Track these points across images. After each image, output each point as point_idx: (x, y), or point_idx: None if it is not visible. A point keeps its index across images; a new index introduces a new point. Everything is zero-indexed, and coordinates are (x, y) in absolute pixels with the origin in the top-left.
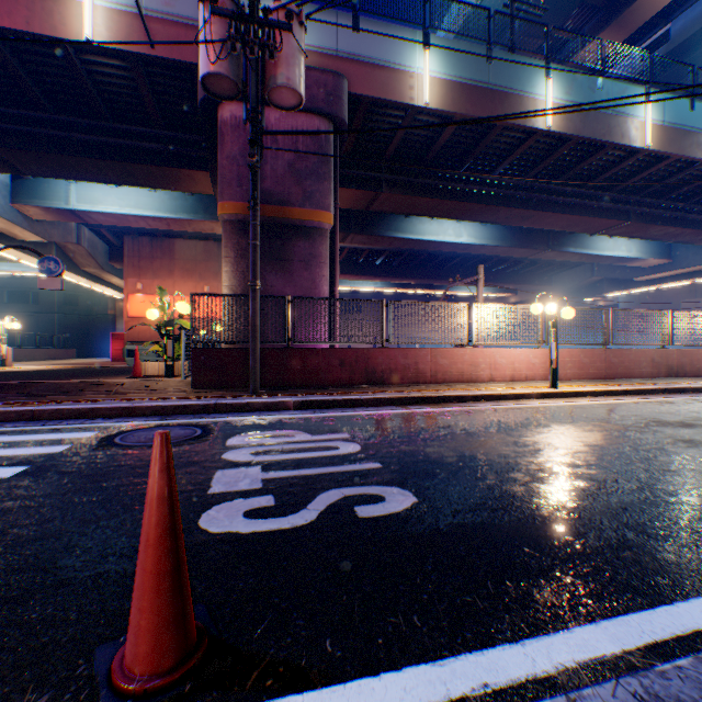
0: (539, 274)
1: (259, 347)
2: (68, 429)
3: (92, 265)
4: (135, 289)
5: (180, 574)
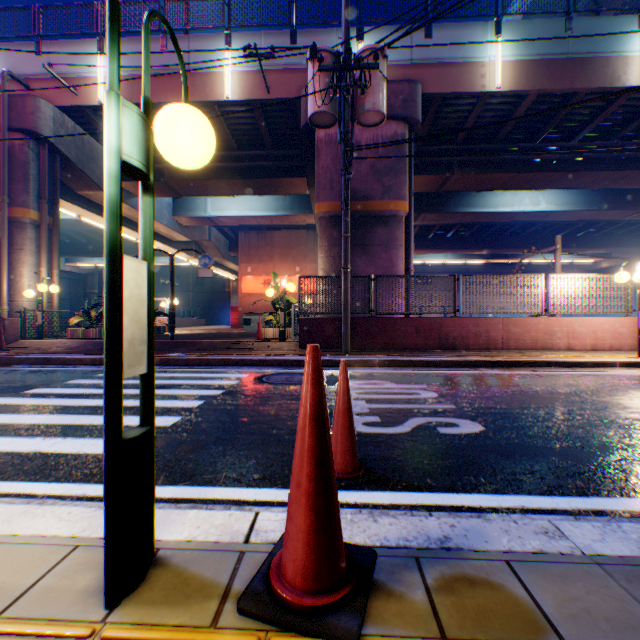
0: (639, 235)
1: (349, 317)
2: (231, 372)
3: (217, 256)
4: (246, 272)
5: (352, 429)
